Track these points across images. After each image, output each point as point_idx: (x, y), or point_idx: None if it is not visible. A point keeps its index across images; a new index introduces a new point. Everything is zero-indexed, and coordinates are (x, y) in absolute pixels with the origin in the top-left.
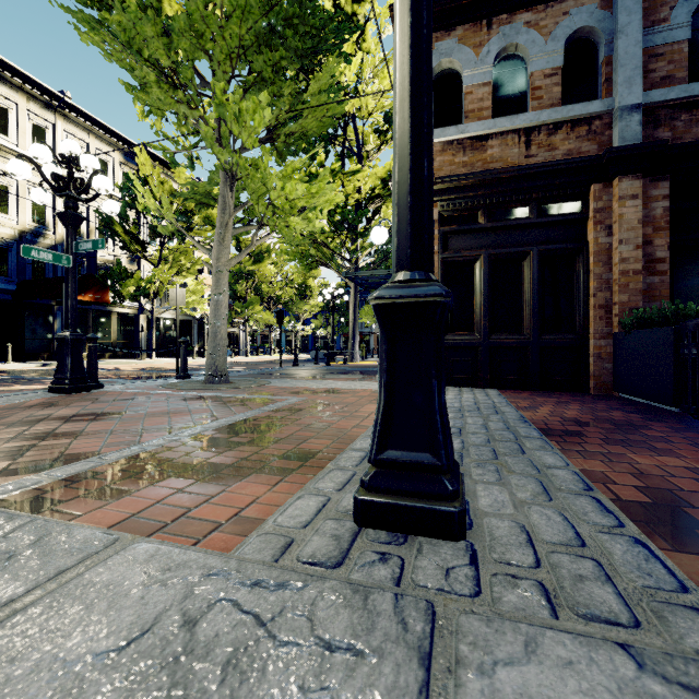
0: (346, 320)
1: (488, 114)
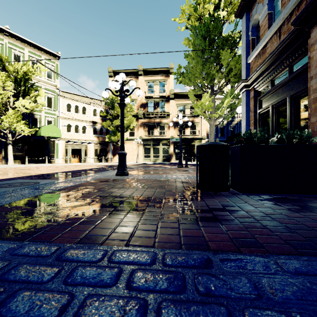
0: None
1: (266, 31)
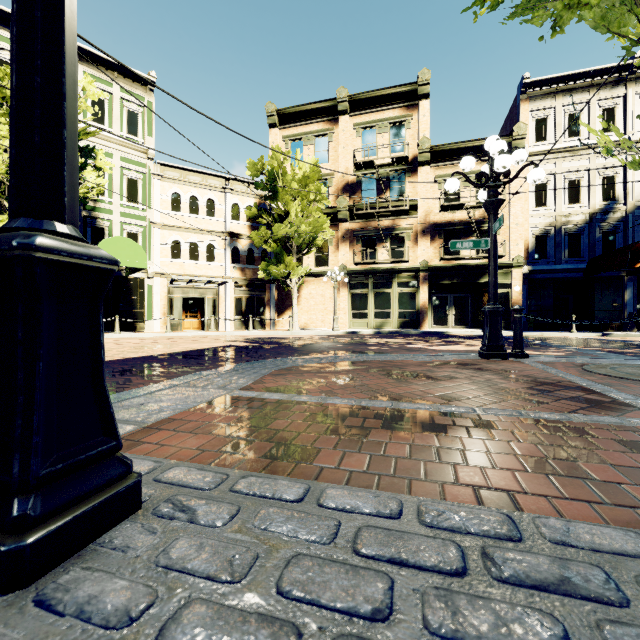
0: None
1: None
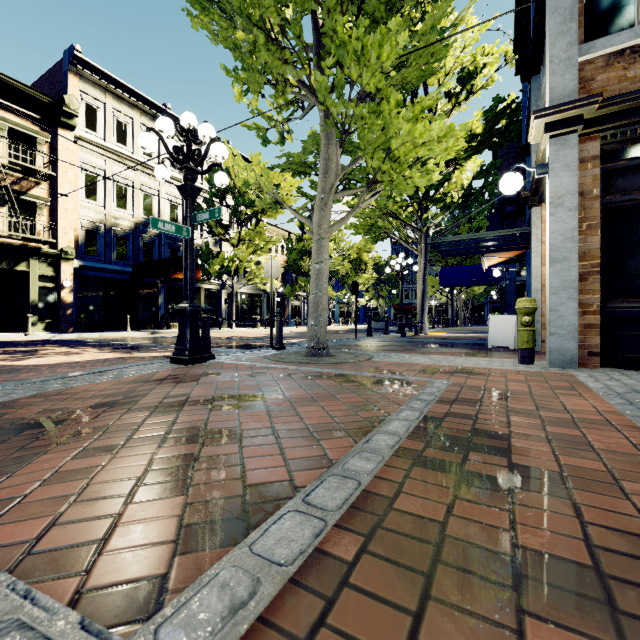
0: (397, 292)
1: None
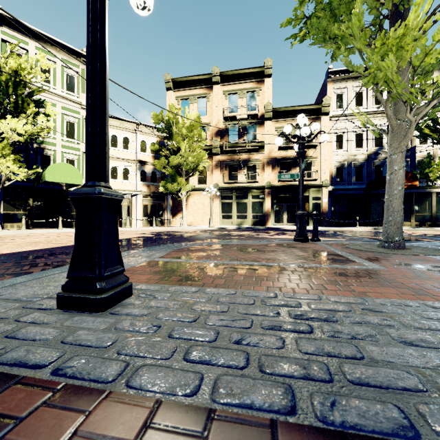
0: None
1: None
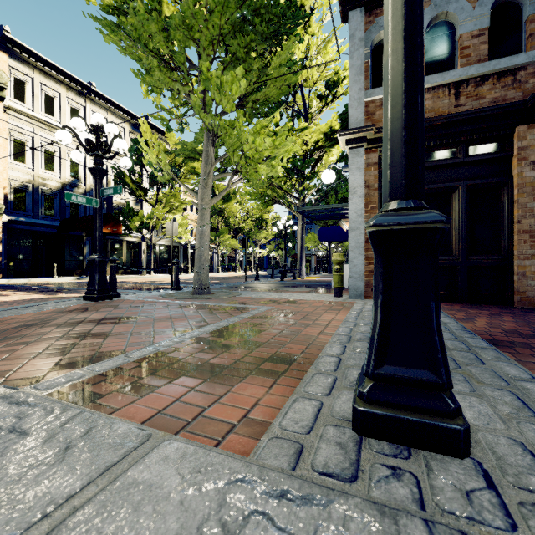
0: (293, 245)
1: None
